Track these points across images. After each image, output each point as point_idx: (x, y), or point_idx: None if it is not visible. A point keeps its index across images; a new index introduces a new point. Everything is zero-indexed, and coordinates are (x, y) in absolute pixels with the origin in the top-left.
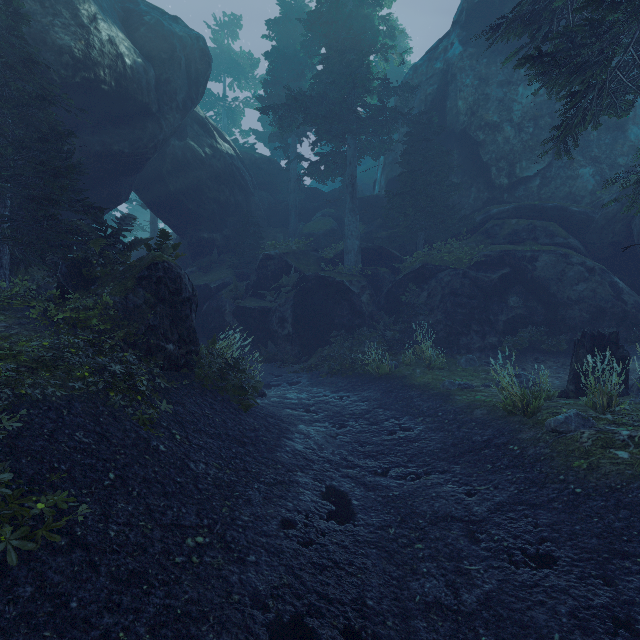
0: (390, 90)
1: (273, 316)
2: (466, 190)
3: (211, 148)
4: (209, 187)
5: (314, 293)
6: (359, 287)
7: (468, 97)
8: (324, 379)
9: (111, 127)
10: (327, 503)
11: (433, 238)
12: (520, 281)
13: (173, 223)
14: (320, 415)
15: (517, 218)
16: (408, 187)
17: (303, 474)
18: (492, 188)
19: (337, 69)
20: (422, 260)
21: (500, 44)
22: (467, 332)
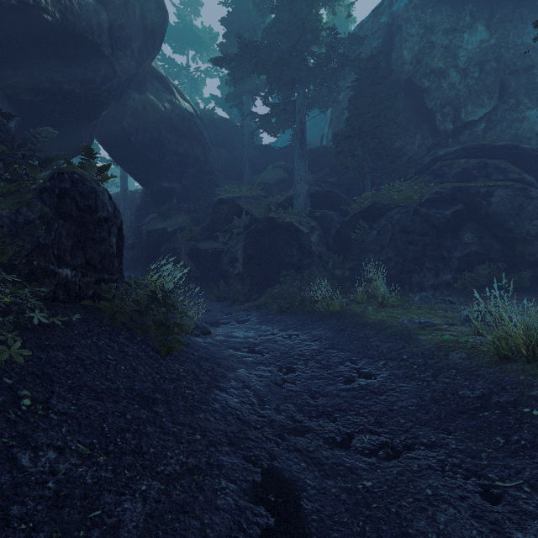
0: (338, 42)
1: (225, 256)
2: (410, 137)
3: (170, 103)
4: (169, 140)
5: (264, 234)
6: (308, 227)
7: (413, 46)
8: (273, 317)
9: (61, 66)
10: (261, 510)
11: (380, 181)
12: (474, 217)
13: (136, 174)
14: (266, 356)
15: (465, 158)
16: (356, 130)
17: (232, 448)
18: (437, 134)
19: (287, 19)
20: (371, 200)
21: None
22: (419, 269)
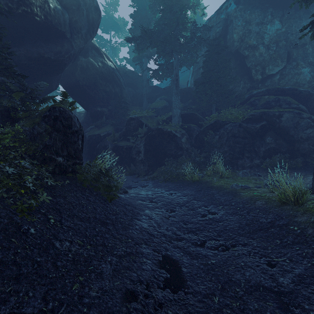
0: (197, 29)
1: (133, 150)
2: (238, 83)
3: (102, 63)
4: (101, 83)
5: (156, 137)
6: (180, 134)
7: (239, 32)
8: (161, 184)
9: (43, 44)
10: (163, 271)
11: (220, 108)
12: (272, 129)
13: (82, 103)
14: (159, 204)
15: (268, 95)
16: (207, 79)
17: (146, 246)
18: (252, 81)
19: (168, 17)
20: (215, 119)
21: (257, 3)
22: (242, 157)
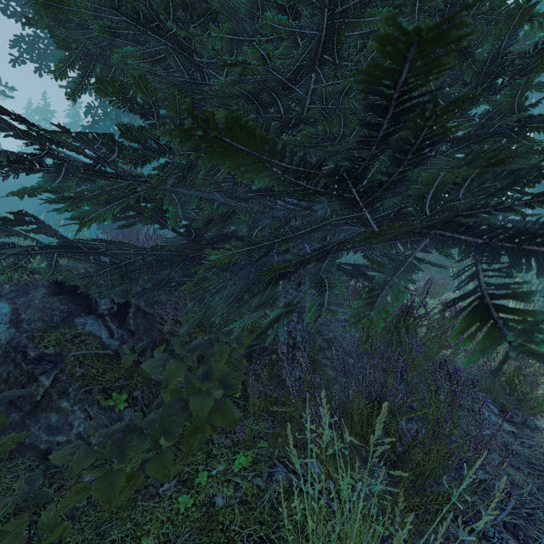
0: None
1: None
2: None
3: None
4: None
5: None
6: None
7: None
8: None
9: None
10: None
11: None
12: None
13: None
14: None
15: None
16: None
17: None
18: None
19: None
20: None
21: None
22: None
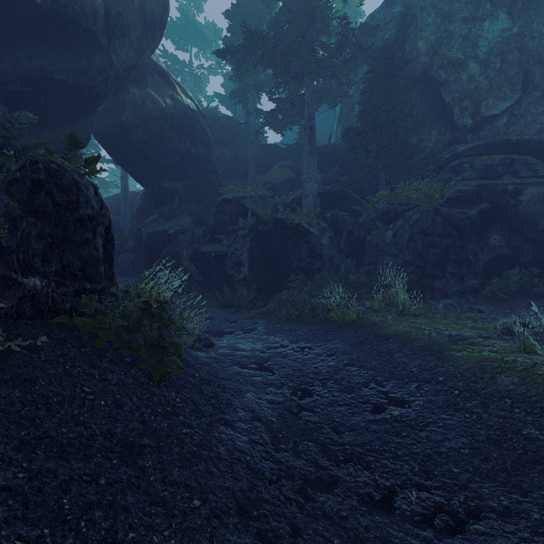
0: (348, 32)
1: (229, 260)
2: (426, 134)
3: (172, 99)
4: (170, 137)
5: (271, 236)
6: (318, 229)
7: (429, 36)
8: (282, 326)
9: (52, 54)
10: None
11: (395, 179)
12: (501, 218)
13: (137, 174)
14: (276, 374)
15: (488, 154)
16: (369, 125)
17: (241, 518)
18: (454, 129)
19: (295, 7)
20: (386, 199)
21: None
22: (442, 274)
